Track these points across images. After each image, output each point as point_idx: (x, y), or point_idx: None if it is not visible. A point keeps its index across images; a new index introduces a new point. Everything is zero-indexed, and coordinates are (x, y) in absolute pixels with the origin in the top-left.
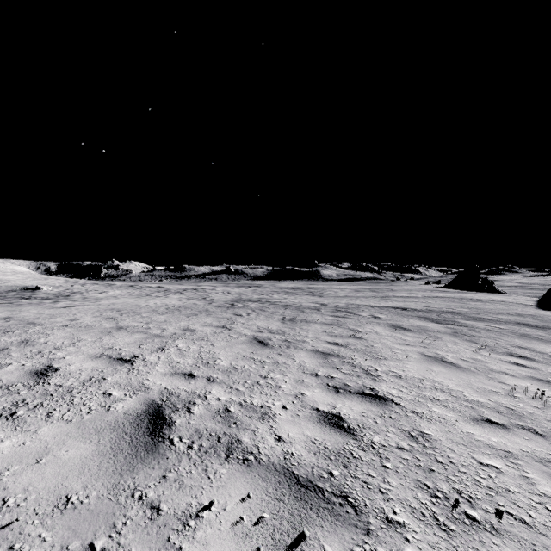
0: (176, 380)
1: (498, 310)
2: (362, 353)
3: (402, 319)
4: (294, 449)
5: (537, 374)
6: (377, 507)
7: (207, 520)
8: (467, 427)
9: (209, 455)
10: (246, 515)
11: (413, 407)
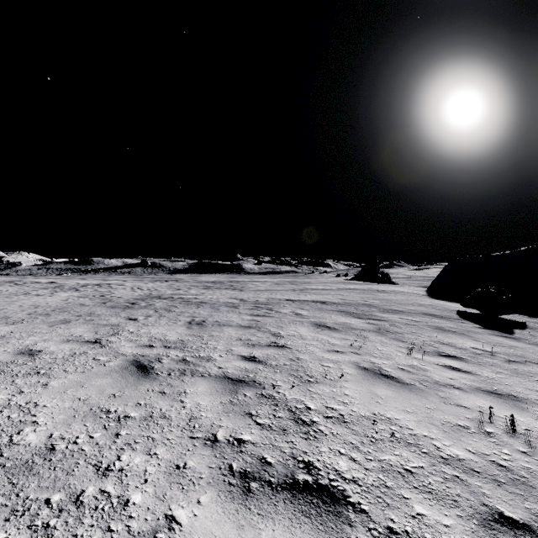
0: None
1: (404, 301)
2: (286, 373)
3: (325, 316)
4: None
5: (481, 383)
6: None
7: None
8: None
9: None
10: None
11: (385, 514)
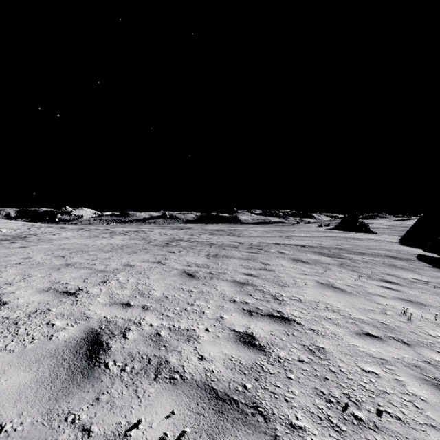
0: (115, 310)
1: (372, 246)
2: (270, 282)
3: (301, 254)
4: (214, 367)
5: (402, 296)
6: (283, 414)
7: (135, 438)
8: (352, 340)
9: (140, 376)
10: (170, 430)
11: (311, 325)
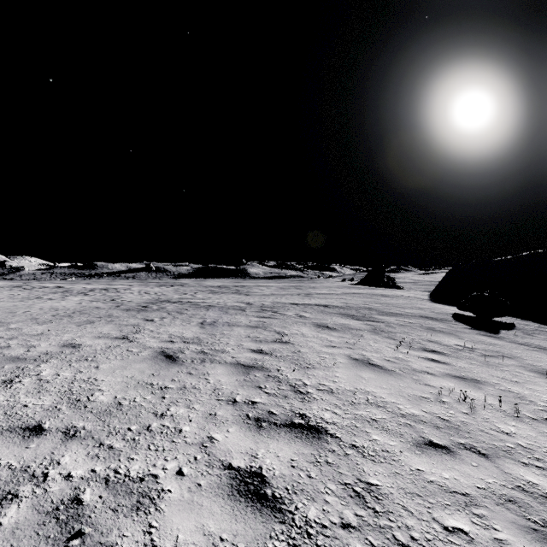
0: (2, 446)
1: (404, 304)
2: (288, 362)
3: (326, 318)
4: None
5: (452, 371)
6: None
7: None
8: (414, 460)
9: None
10: None
11: (352, 438)
